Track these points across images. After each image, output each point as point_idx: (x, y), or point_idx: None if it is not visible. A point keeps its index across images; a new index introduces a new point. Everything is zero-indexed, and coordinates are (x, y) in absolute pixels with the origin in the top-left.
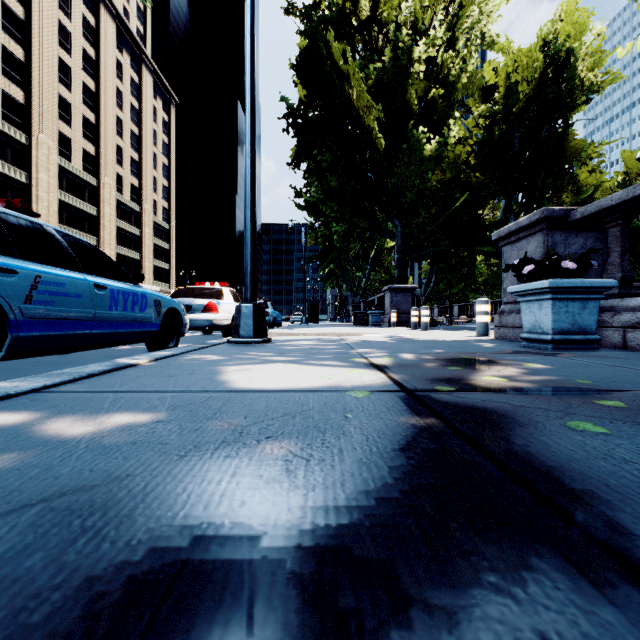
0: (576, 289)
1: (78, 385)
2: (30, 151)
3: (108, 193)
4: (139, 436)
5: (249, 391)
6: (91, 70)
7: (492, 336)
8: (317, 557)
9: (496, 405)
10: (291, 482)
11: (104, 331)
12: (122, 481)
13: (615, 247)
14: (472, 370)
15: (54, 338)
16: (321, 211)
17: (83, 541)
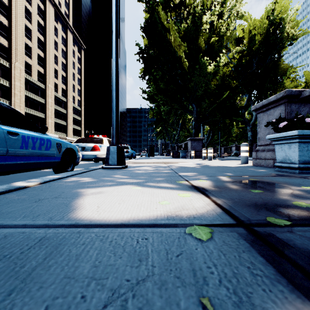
0: None
1: None
2: (11, 71)
3: (50, 92)
4: None
5: (89, 225)
6: (42, 31)
7: (250, 164)
8: None
9: None
10: None
11: (16, 162)
12: None
13: None
14: (272, 193)
15: None
16: (155, 100)
17: None
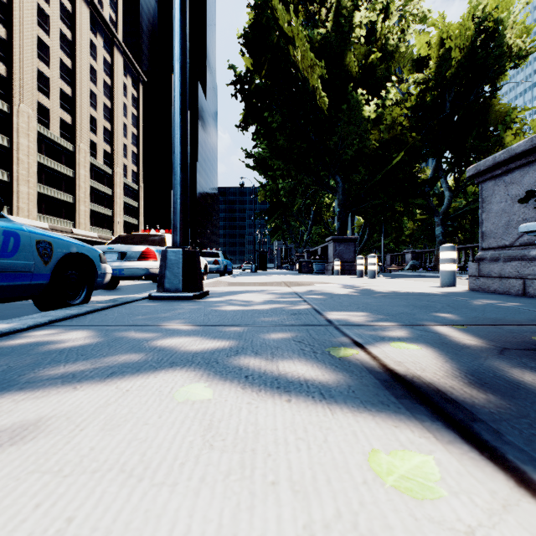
0: None
1: None
2: (11, 118)
3: (83, 157)
4: None
5: None
6: (68, 50)
7: (459, 286)
8: None
9: None
10: None
11: None
12: None
13: None
14: None
15: None
16: (269, 170)
17: None
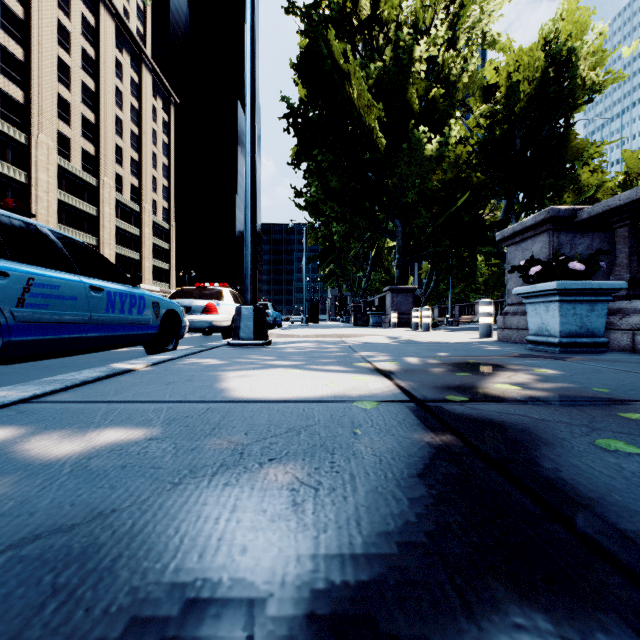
0: (584, 291)
1: (70, 394)
2: (29, 151)
3: (108, 193)
4: (130, 458)
5: (250, 401)
6: (91, 70)
7: (495, 338)
8: (335, 633)
9: (514, 418)
10: (299, 520)
11: (100, 334)
12: (106, 518)
13: (623, 248)
14: (481, 376)
15: (48, 342)
16: (321, 211)
17: (52, 607)
